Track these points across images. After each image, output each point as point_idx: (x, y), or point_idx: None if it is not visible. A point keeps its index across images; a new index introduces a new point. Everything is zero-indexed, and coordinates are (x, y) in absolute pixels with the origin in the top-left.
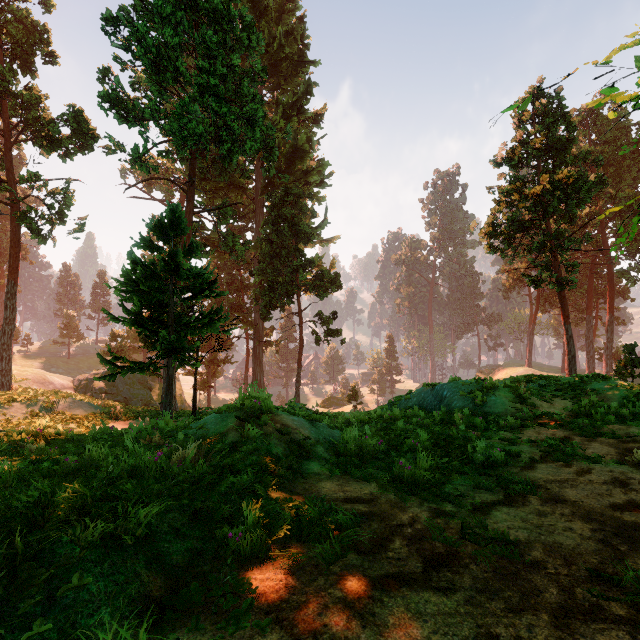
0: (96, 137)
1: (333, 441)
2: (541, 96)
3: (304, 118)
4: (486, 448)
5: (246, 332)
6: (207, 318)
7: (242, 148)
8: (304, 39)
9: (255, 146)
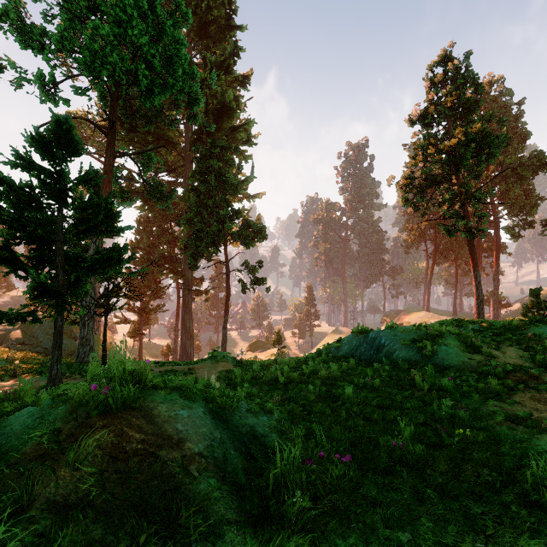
0: (1, 67)
1: (254, 453)
2: (452, 60)
3: (232, 80)
4: (546, 466)
5: (177, 282)
6: (104, 257)
7: (164, 87)
8: (231, 4)
9: (177, 85)
